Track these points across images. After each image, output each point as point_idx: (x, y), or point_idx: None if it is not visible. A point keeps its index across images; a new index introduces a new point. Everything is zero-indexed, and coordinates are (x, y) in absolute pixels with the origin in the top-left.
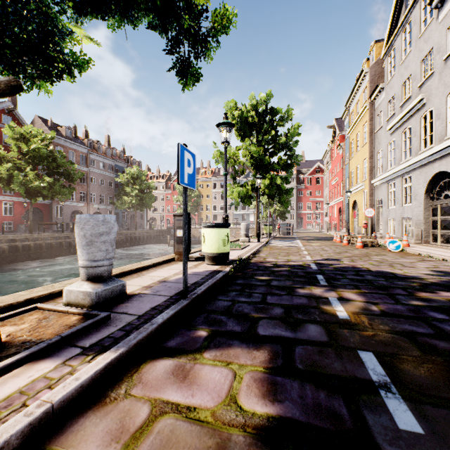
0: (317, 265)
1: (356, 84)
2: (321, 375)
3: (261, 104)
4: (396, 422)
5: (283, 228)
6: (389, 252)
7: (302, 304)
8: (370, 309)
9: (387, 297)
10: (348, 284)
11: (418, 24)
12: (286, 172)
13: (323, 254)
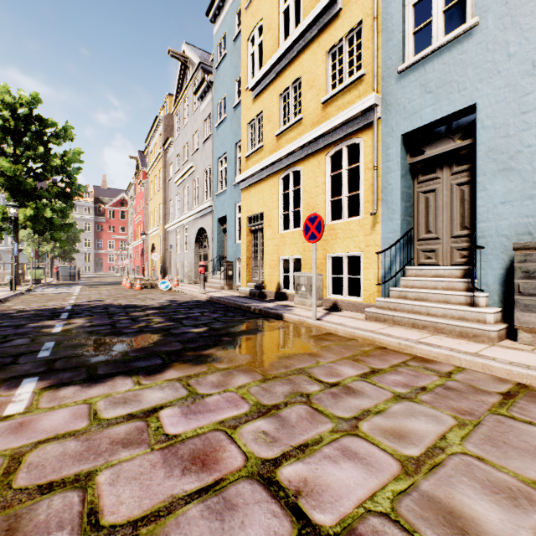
0: (74, 306)
1: (154, 126)
2: (7, 354)
3: (23, 105)
4: (38, 356)
5: (65, 272)
6: (160, 291)
7: (25, 331)
8: (84, 325)
9: (107, 318)
10: (87, 315)
11: (192, 103)
12: (64, 203)
13: (93, 297)
